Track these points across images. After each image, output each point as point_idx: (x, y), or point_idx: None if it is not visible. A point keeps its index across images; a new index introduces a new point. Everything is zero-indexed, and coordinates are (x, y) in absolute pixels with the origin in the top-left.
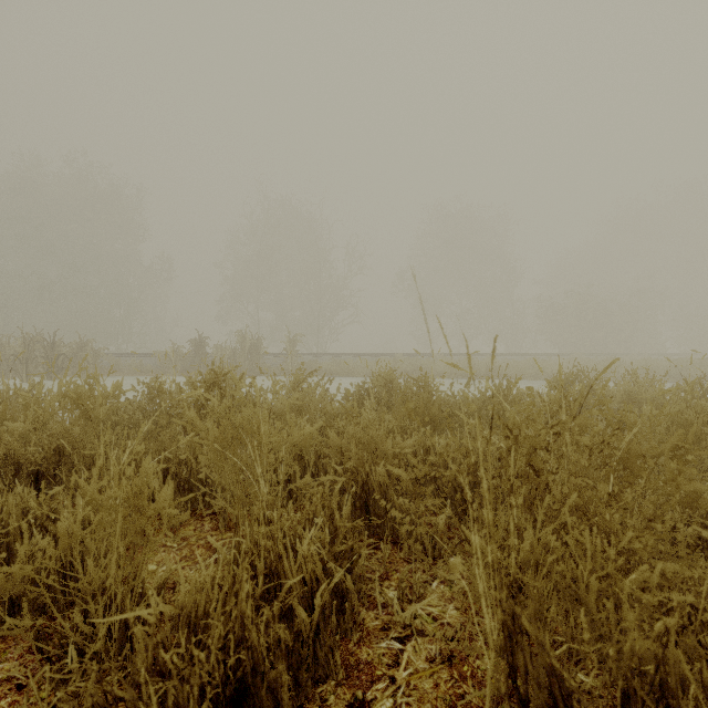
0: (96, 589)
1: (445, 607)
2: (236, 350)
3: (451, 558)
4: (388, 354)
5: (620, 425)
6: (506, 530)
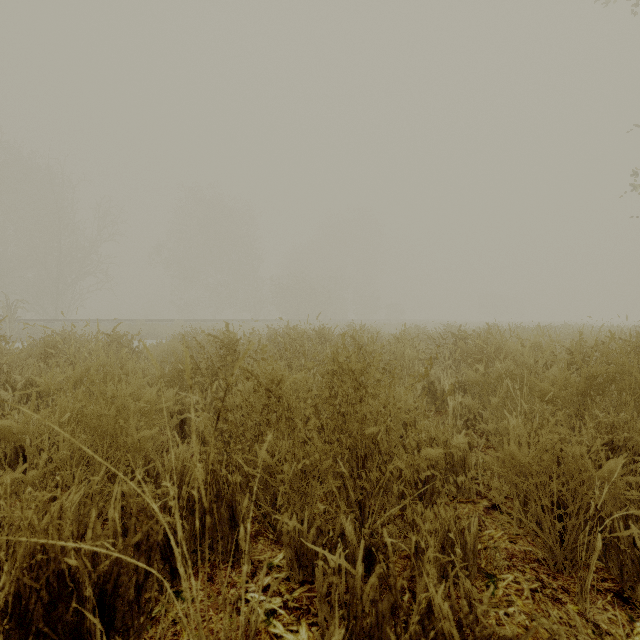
0: None
1: None
2: None
3: None
4: (133, 320)
5: (138, 347)
6: None
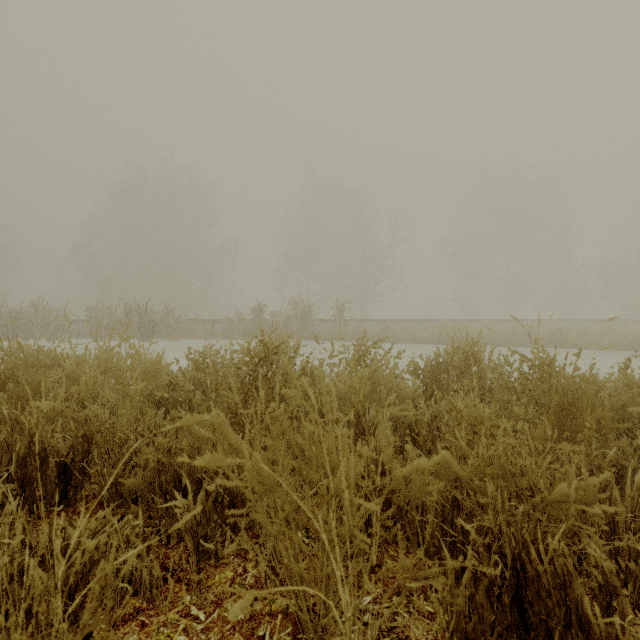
0: None
1: None
2: (289, 316)
3: None
4: (433, 320)
5: None
6: None
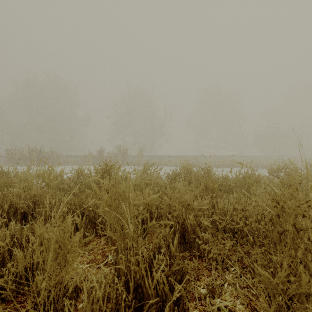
0: (40, 289)
1: (234, 302)
2: (116, 154)
3: (232, 268)
4: (183, 156)
5: None
6: (275, 262)
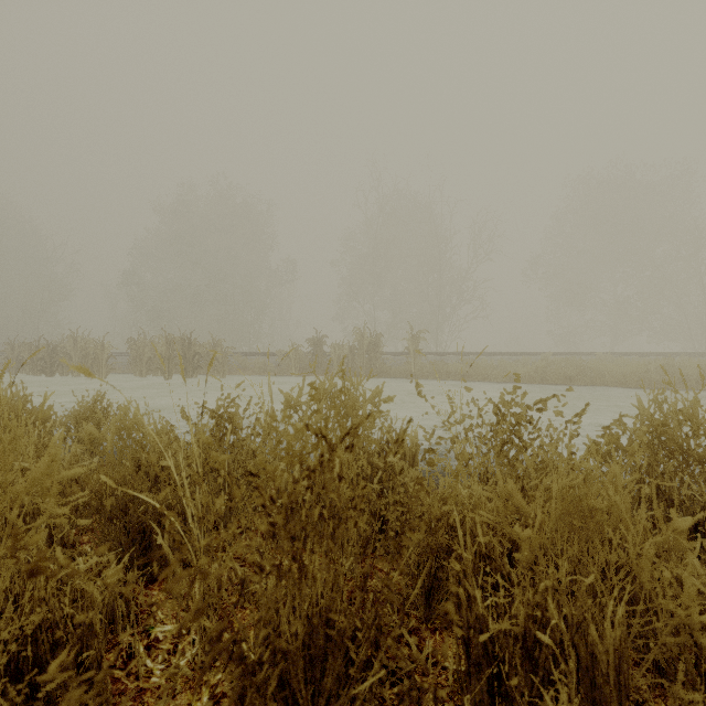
0: None
1: None
2: (353, 349)
3: None
4: (529, 353)
5: None
6: None
